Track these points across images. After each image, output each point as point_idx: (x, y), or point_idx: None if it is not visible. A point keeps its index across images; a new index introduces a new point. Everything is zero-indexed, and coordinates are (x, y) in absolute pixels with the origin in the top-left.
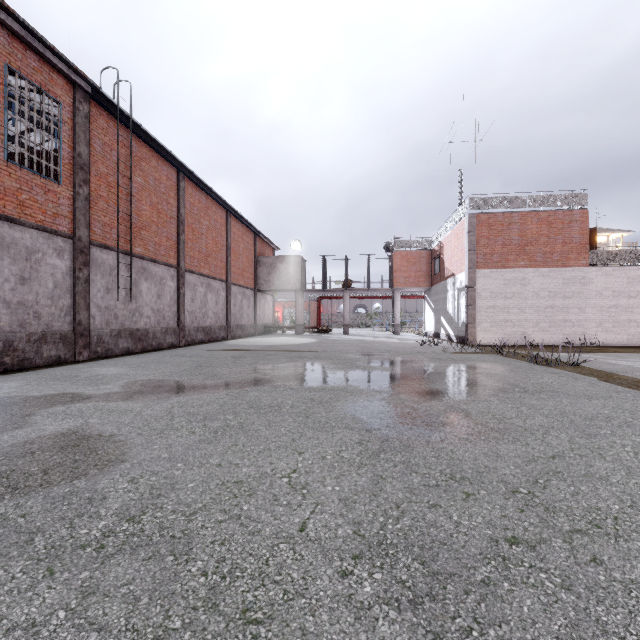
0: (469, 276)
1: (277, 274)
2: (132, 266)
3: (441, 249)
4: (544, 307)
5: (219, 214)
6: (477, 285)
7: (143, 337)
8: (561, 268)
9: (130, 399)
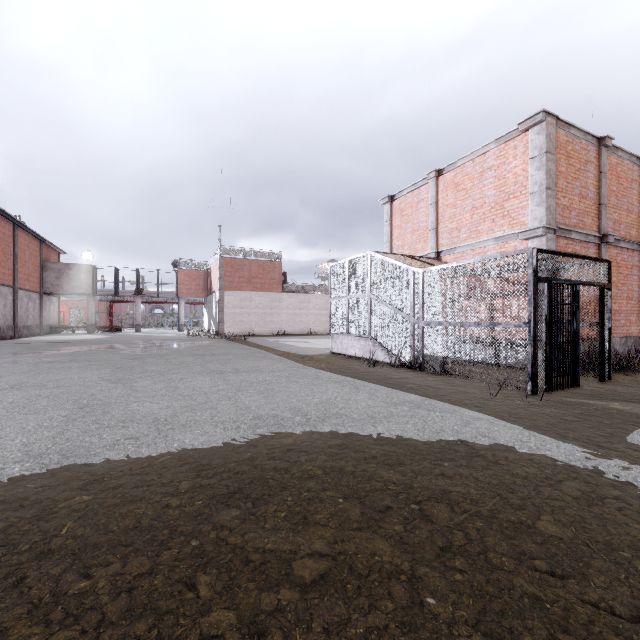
0: (220, 294)
1: (67, 279)
2: None
3: (211, 272)
4: (261, 314)
5: (7, 228)
6: (225, 300)
7: None
8: (269, 292)
9: (20, 355)
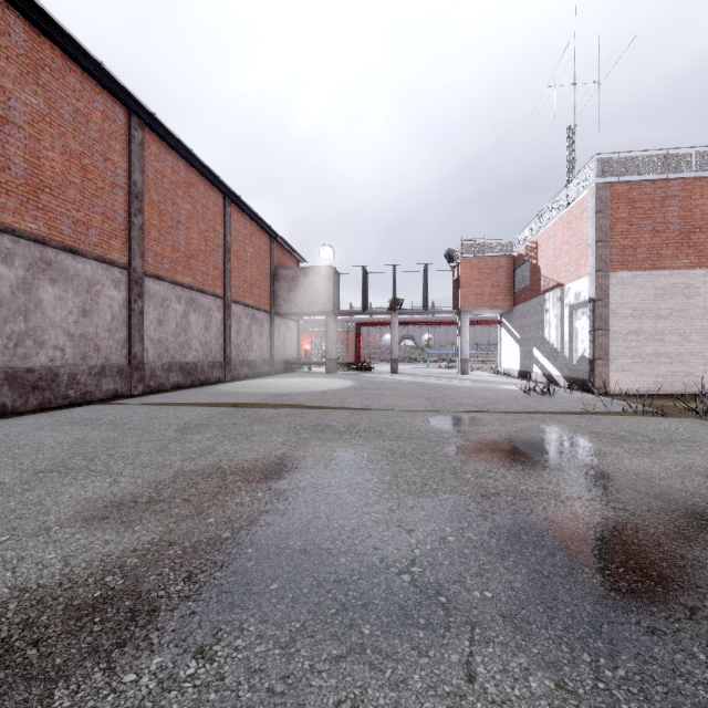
0: (597, 283)
1: (301, 291)
2: (15, 254)
3: (533, 251)
4: None
5: (211, 198)
6: (610, 297)
7: (44, 383)
8: None
9: None
